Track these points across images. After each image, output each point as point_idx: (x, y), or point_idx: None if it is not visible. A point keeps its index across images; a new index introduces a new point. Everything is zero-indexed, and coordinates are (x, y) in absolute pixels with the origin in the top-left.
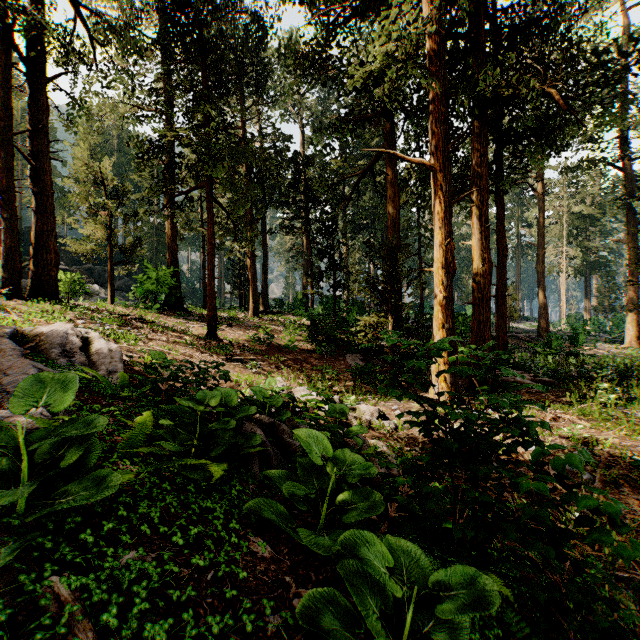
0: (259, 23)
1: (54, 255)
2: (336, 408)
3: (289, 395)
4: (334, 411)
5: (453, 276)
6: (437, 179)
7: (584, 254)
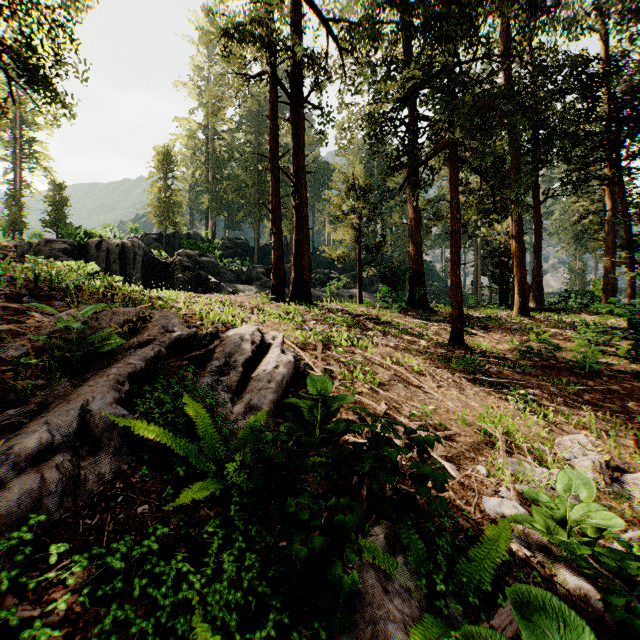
0: None
1: (307, 260)
2: None
3: None
4: None
5: None
6: None
7: None
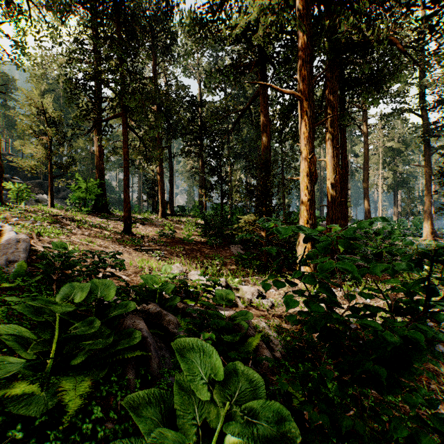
0: None
1: None
2: (223, 294)
3: (181, 281)
4: (221, 297)
5: (315, 183)
6: (302, 106)
7: (393, 176)
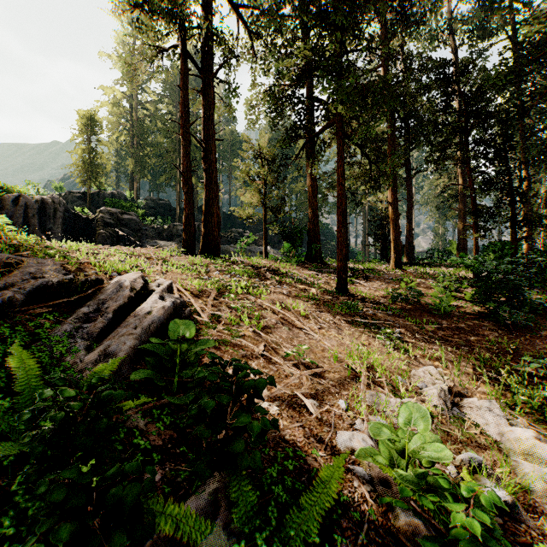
0: None
1: (216, 218)
2: None
3: None
4: None
5: None
6: None
7: None
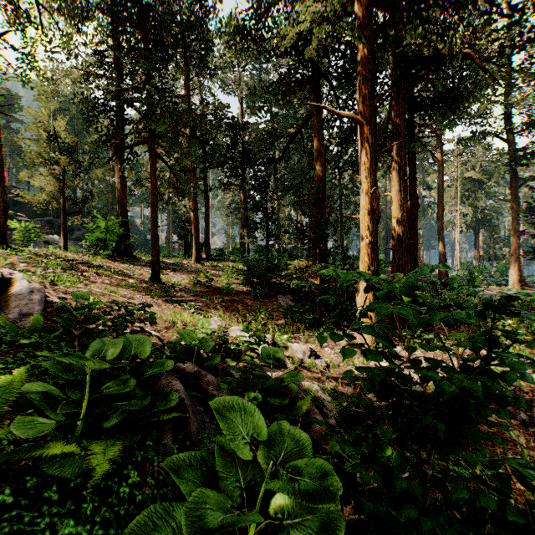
0: (201, 2)
1: (3, 203)
2: (269, 352)
3: (221, 337)
4: (267, 355)
5: (378, 222)
6: (363, 132)
7: (474, 212)
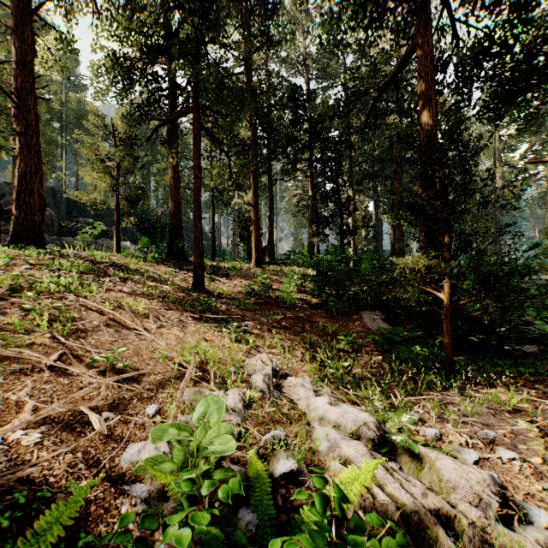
0: None
1: (38, 199)
2: None
3: None
4: None
5: None
6: None
7: None
